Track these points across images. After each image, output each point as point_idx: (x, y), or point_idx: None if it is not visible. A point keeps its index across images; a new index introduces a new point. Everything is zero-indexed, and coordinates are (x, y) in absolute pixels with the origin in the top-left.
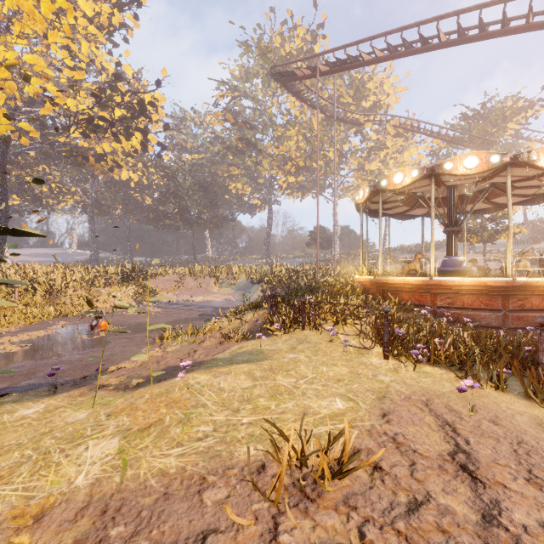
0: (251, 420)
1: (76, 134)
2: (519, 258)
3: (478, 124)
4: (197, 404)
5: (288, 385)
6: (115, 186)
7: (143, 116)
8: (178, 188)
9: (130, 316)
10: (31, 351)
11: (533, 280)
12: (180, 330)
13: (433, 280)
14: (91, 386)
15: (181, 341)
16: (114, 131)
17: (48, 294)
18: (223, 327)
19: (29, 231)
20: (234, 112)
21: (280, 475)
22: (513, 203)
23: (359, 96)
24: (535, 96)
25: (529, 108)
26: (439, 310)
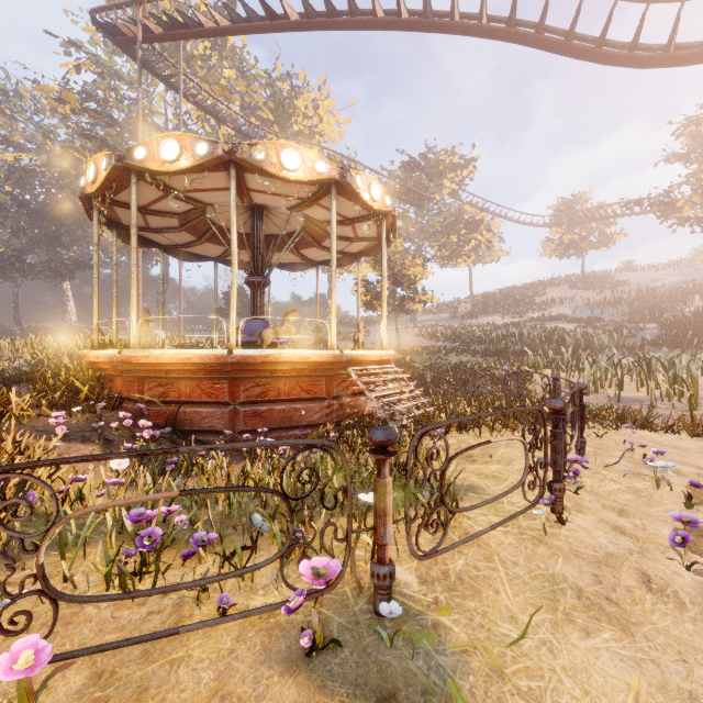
0: None
1: None
2: (283, 321)
3: (416, 176)
4: None
5: None
6: None
7: None
8: None
9: None
10: None
11: (262, 353)
12: None
13: (119, 355)
14: None
15: None
16: None
17: None
18: None
19: None
20: (103, 100)
21: None
22: (363, 254)
23: (282, 113)
24: (468, 154)
25: (465, 167)
26: (148, 407)
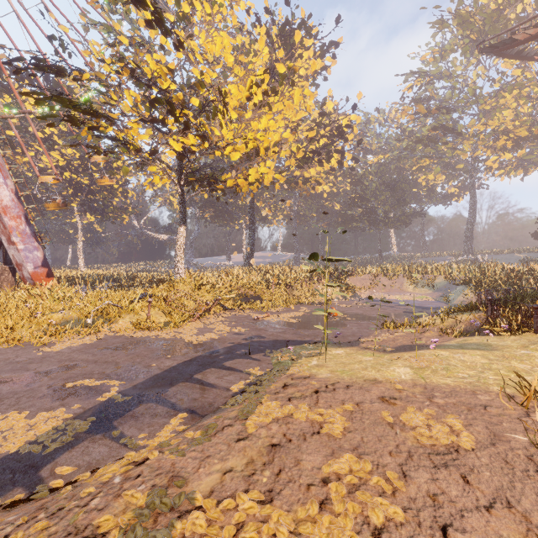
0: (495, 378)
1: (293, 167)
2: None
3: None
4: (449, 364)
5: (524, 368)
6: (311, 199)
7: (339, 139)
8: (363, 191)
9: (345, 308)
10: (304, 323)
11: None
12: (399, 321)
13: None
14: (359, 347)
15: (402, 330)
16: (317, 157)
17: (287, 288)
18: (435, 324)
19: (348, 260)
20: (424, 99)
21: (529, 394)
22: None
23: None
24: None
25: None
26: None
